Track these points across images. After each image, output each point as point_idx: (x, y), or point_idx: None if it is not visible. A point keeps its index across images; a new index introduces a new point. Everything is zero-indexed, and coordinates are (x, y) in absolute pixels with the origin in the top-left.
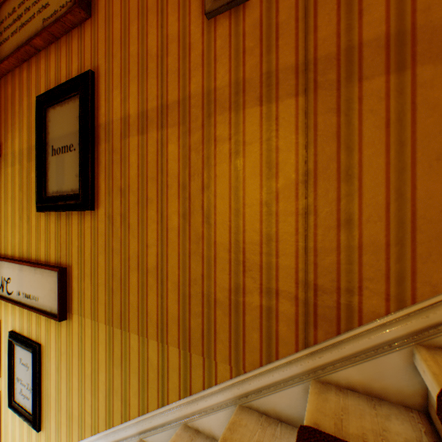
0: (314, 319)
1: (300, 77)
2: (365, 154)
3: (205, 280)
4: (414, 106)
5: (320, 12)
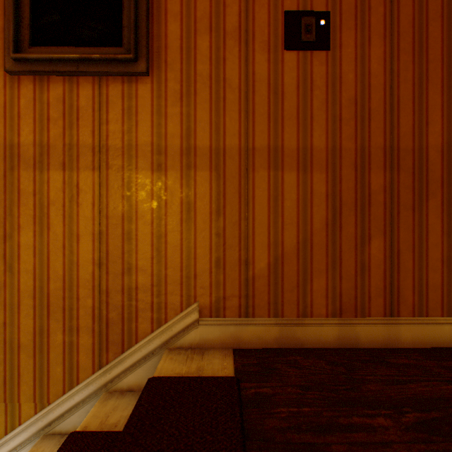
0: (107, 345)
1: (97, 155)
2: (140, 222)
3: (8, 327)
4: (167, 196)
5: (111, 110)
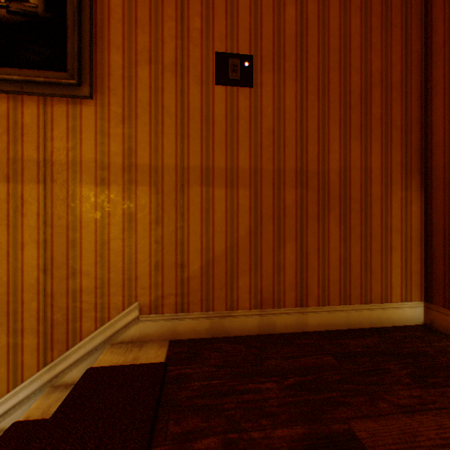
0: (52, 344)
1: (42, 169)
2: (85, 231)
3: None
4: (110, 207)
5: (56, 128)
